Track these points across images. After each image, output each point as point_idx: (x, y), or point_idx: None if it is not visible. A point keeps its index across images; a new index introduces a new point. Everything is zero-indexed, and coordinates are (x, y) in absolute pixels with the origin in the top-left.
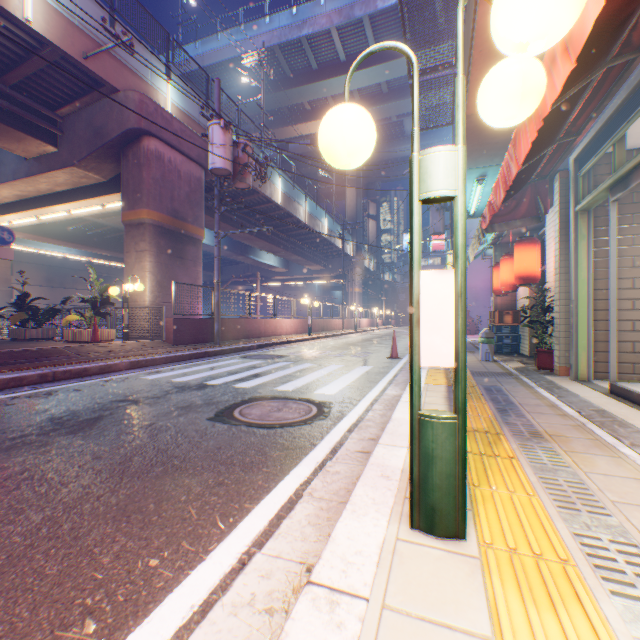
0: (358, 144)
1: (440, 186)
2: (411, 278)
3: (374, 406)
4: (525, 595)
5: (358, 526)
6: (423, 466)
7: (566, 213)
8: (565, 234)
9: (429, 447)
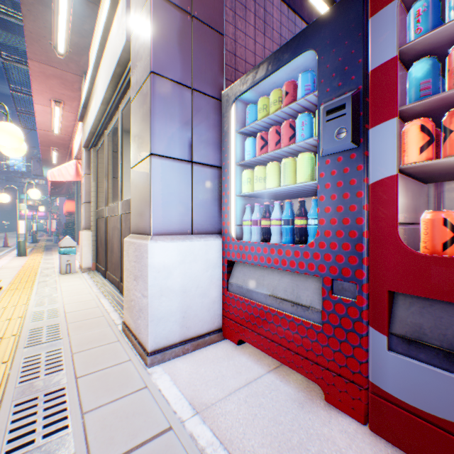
0: (8, 201)
1: (23, 209)
2: (18, 221)
3: (2, 256)
4: (34, 256)
5: (8, 258)
6: (20, 247)
7: (79, 195)
8: (79, 201)
9: (22, 244)
